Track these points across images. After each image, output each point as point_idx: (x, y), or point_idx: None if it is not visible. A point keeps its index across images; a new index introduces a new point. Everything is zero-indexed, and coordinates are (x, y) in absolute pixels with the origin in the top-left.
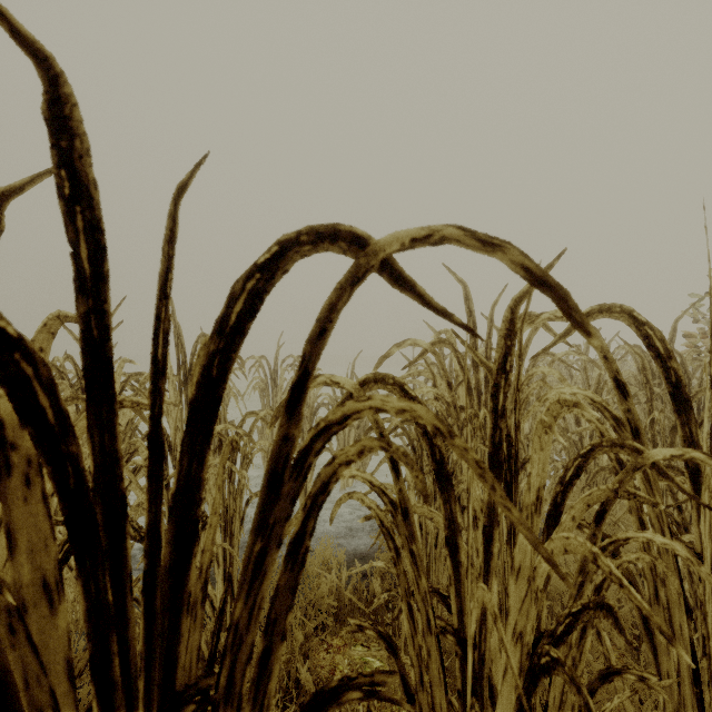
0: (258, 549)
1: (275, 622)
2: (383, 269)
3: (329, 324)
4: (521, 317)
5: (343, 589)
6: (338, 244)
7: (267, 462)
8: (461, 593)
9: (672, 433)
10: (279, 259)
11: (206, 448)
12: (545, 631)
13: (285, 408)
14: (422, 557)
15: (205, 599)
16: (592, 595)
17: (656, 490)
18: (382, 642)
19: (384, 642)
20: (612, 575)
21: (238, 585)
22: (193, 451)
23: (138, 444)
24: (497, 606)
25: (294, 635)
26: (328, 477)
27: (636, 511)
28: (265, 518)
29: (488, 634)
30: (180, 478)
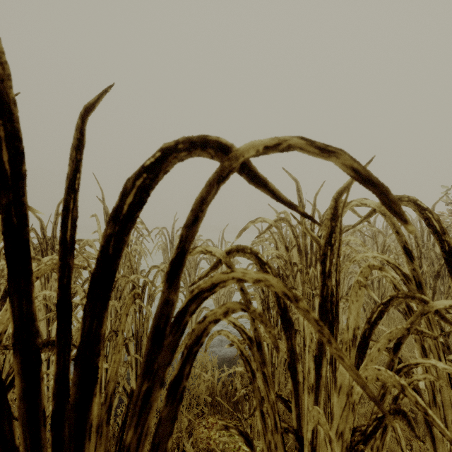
0: (146, 388)
1: (159, 445)
2: (243, 170)
3: (201, 213)
4: None
5: (215, 384)
6: (208, 150)
7: (153, 320)
8: (298, 403)
9: (434, 280)
10: (162, 163)
11: (104, 311)
12: (357, 426)
13: (167, 279)
14: (270, 378)
15: (109, 417)
16: (391, 403)
17: (434, 325)
18: (242, 438)
19: (243, 438)
20: (417, 404)
21: (130, 417)
22: (94, 313)
23: (77, 288)
24: (323, 408)
25: (182, 420)
26: (200, 332)
27: (420, 340)
28: (151, 365)
29: (318, 433)
30: (84, 335)
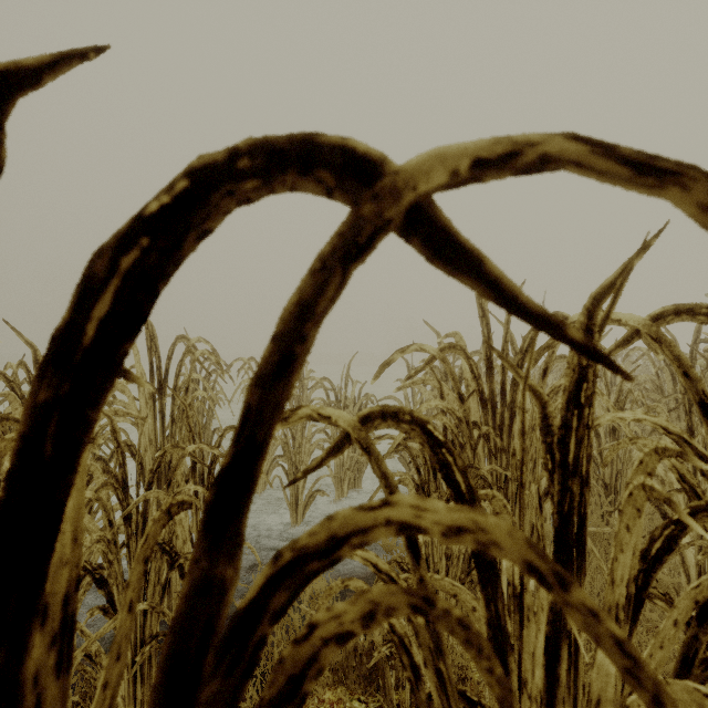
0: None
1: None
2: (415, 229)
3: (301, 345)
4: None
5: None
6: (320, 175)
7: (169, 638)
8: None
9: None
10: (195, 209)
11: (31, 617)
12: None
13: (207, 523)
14: (452, 681)
15: None
16: None
17: None
18: None
19: None
20: None
21: None
22: None
23: (92, 469)
24: None
25: None
26: (299, 668)
27: None
28: None
29: None
30: None
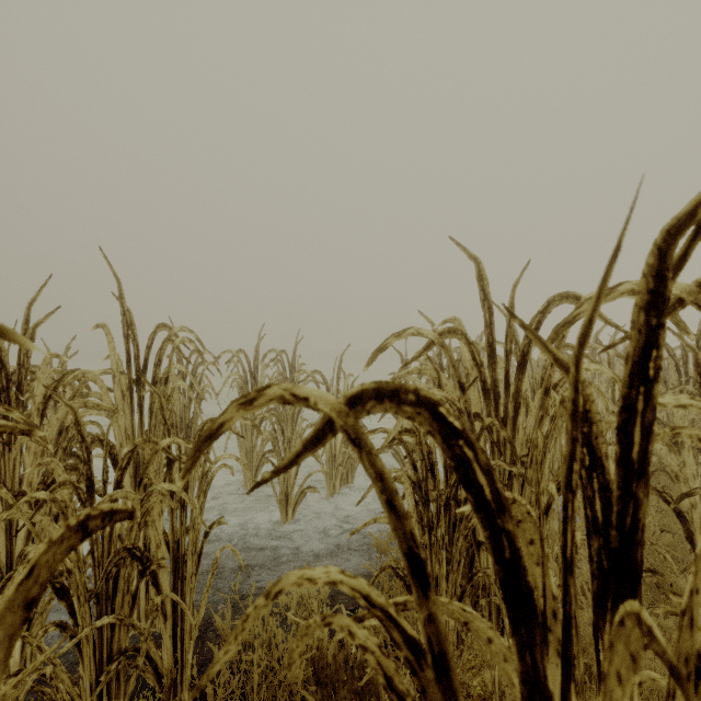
0: None
1: None
2: None
3: None
4: (554, 299)
5: (326, 642)
6: None
7: None
8: None
9: None
10: None
11: None
12: None
13: None
14: None
15: None
16: None
17: None
18: None
19: None
20: None
21: None
22: None
23: (53, 466)
24: None
25: None
26: None
27: None
28: None
29: None
30: None
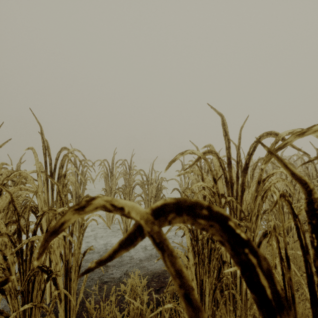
0: None
1: None
2: None
3: None
4: (263, 135)
5: (144, 311)
6: None
7: None
8: None
9: None
10: None
11: None
12: None
13: None
14: None
15: None
16: None
17: None
18: None
19: None
20: None
21: None
22: None
23: None
24: None
25: None
26: None
27: None
28: None
29: None
30: None
